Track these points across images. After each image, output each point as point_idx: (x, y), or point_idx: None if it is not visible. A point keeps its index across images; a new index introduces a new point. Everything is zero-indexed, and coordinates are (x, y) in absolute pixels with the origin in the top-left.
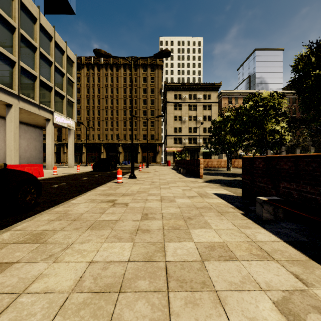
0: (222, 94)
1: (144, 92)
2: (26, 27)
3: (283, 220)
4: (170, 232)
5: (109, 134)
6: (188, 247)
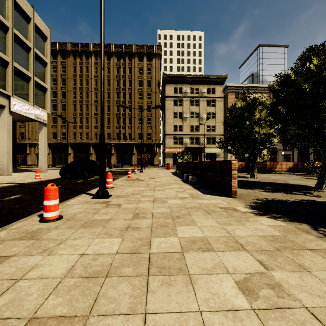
0: (228, 88)
1: (139, 84)
2: None
3: None
4: None
5: (99, 132)
6: None
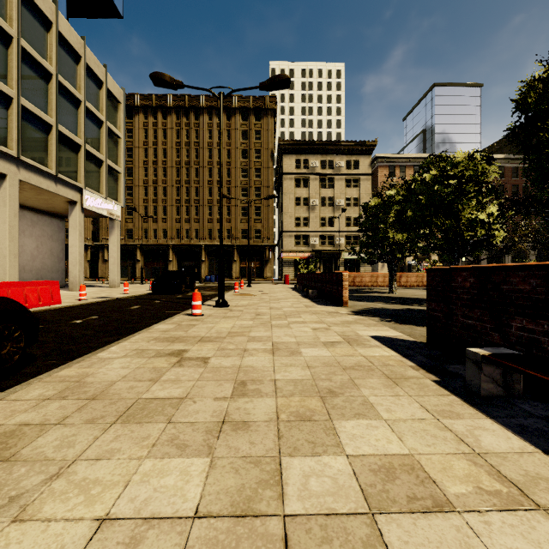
0: (378, 159)
1: (243, 155)
2: (32, 36)
3: (522, 397)
4: (292, 430)
5: (182, 228)
6: (335, 471)
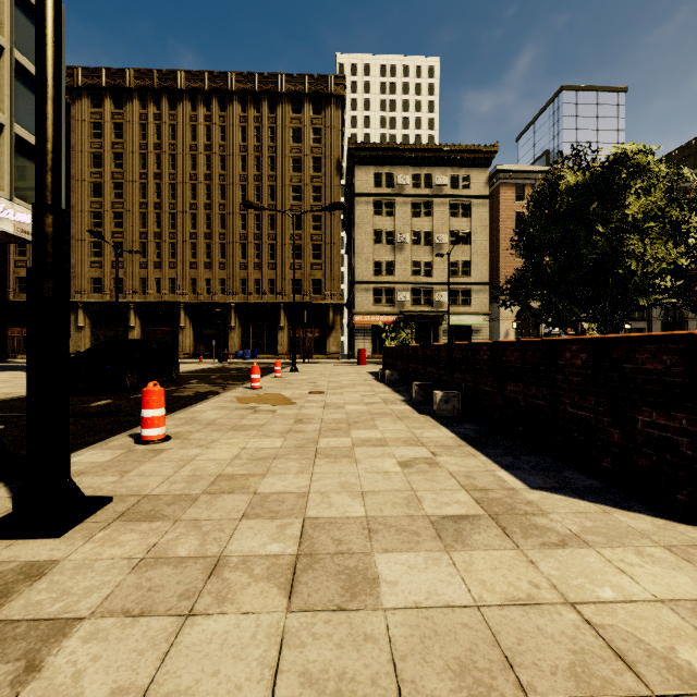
0: (499, 174)
1: (294, 167)
2: None
3: None
4: None
5: (200, 278)
6: None
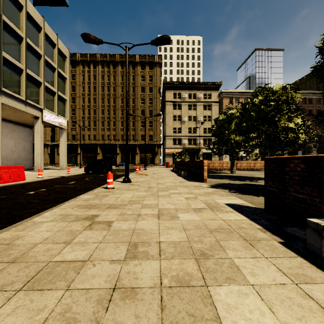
0: (223, 93)
1: (142, 90)
2: (10, 14)
3: None
4: (174, 298)
5: (105, 134)
6: None
